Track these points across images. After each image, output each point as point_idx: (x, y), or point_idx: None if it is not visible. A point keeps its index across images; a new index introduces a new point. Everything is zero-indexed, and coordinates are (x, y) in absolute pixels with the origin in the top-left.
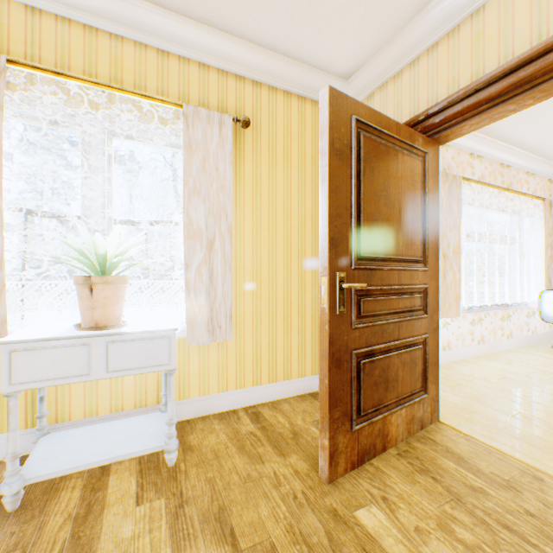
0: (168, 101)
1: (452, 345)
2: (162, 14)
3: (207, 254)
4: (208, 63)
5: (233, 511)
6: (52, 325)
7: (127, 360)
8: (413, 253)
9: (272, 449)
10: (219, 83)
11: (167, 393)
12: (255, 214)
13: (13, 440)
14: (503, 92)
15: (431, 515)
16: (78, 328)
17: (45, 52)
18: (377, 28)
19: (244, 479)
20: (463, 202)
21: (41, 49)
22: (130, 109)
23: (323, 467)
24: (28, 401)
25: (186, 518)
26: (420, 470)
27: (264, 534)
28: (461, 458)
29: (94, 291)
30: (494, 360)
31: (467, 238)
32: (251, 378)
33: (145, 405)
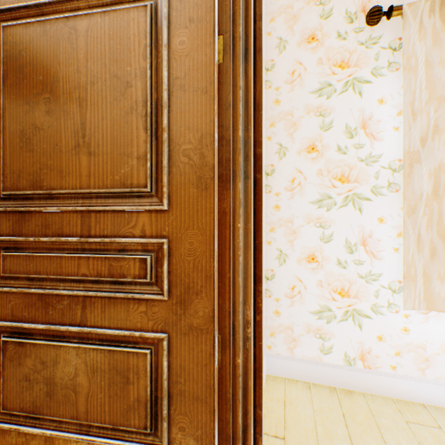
0: None
1: None
2: None
3: None
4: None
5: None
6: None
7: None
8: (121, 181)
9: None
10: None
11: None
12: None
13: None
14: None
15: None
16: None
17: None
18: None
19: None
20: None
21: None
22: None
23: None
24: None
25: None
26: None
27: None
28: None
29: None
30: None
31: None
32: None
33: None
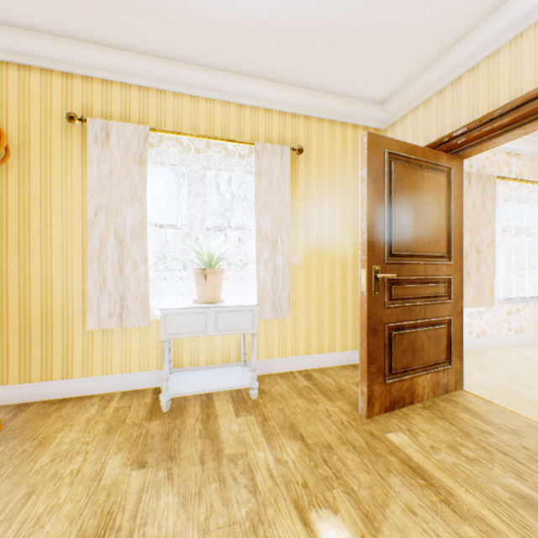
0: (245, 142)
1: (486, 333)
2: (241, 80)
3: (272, 252)
4: (272, 108)
5: (300, 426)
6: (176, 301)
7: (227, 324)
8: (437, 250)
9: (323, 397)
10: (280, 121)
11: (245, 353)
12: (306, 220)
13: (166, 368)
14: (512, 122)
15: (444, 441)
16: (197, 303)
17: (168, 118)
18: (407, 67)
19: (305, 411)
20: (499, 199)
21: (166, 117)
22: (219, 150)
23: (362, 407)
24: (158, 352)
25: (270, 426)
26: (440, 417)
27: (322, 438)
28: (477, 413)
29: (207, 279)
30: (532, 349)
31: (503, 233)
32: (303, 348)
33: (228, 362)
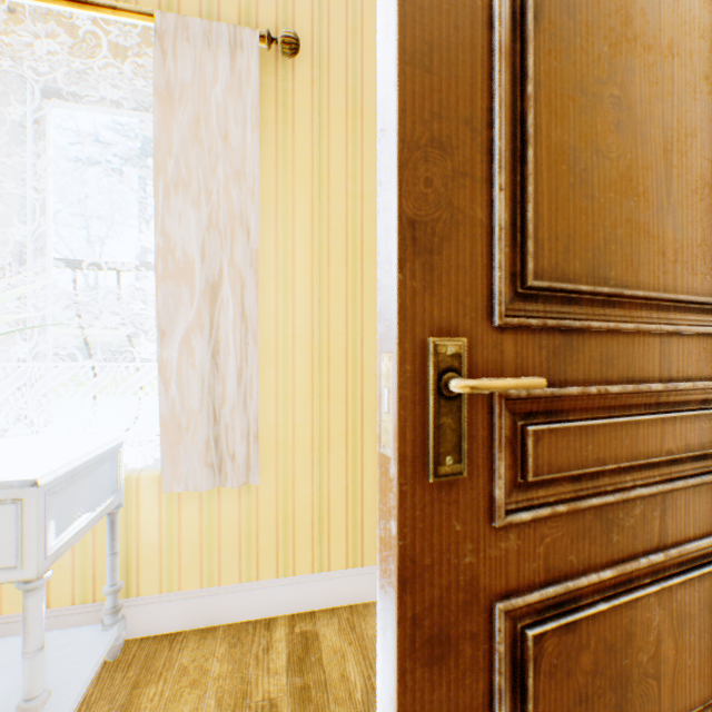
0: (124, 8)
1: None
2: None
3: (206, 310)
4: None
5: None
6: None
7: None
8: (710, 284)
9: None
10: None
11: (112, 590)
12: (317, 231)
13: None
14: None
15: None
16: None
17: None
18: None
19: None
20: None
21: None
22: (64, 38)
23: None
24: None
25: None
26: None
27: None
28: None
29: None
30: None
31: None
32: (309, 556)
33: (93, 600)
